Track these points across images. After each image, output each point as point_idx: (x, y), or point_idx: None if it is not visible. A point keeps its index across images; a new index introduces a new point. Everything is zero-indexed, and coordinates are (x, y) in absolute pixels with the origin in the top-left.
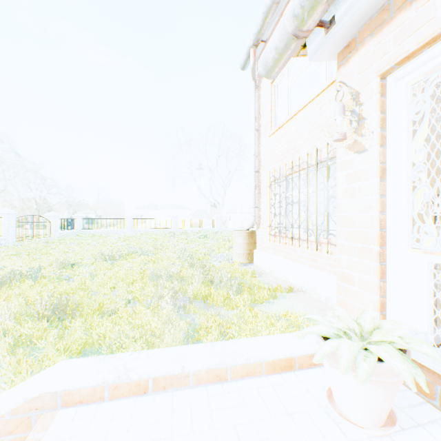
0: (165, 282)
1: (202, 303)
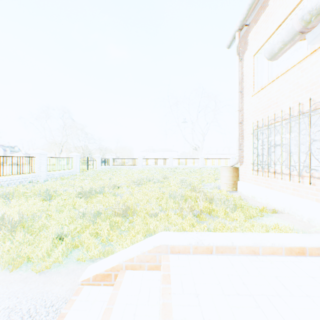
0: (179, 200)
1: (208, 215)
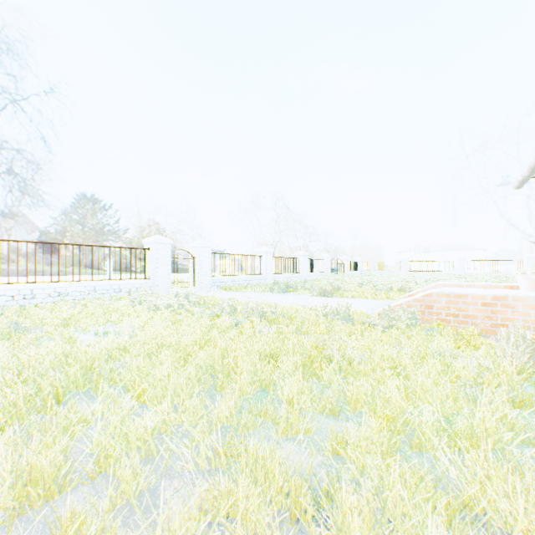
0: None
1: None
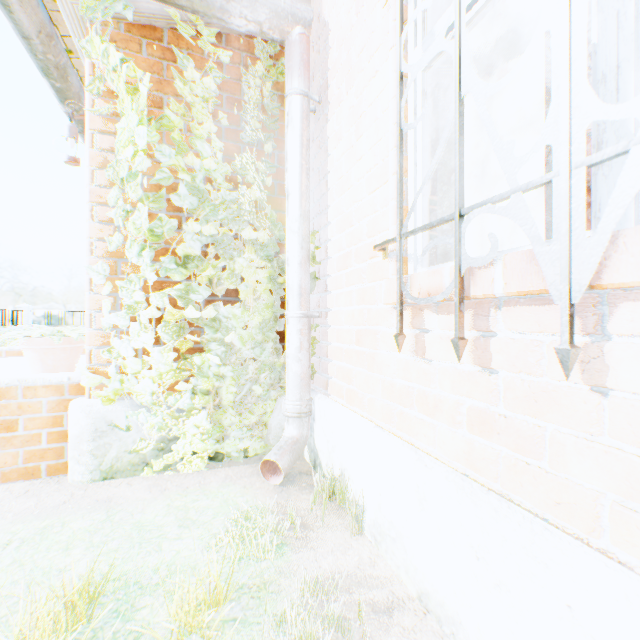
0: None
1: None
